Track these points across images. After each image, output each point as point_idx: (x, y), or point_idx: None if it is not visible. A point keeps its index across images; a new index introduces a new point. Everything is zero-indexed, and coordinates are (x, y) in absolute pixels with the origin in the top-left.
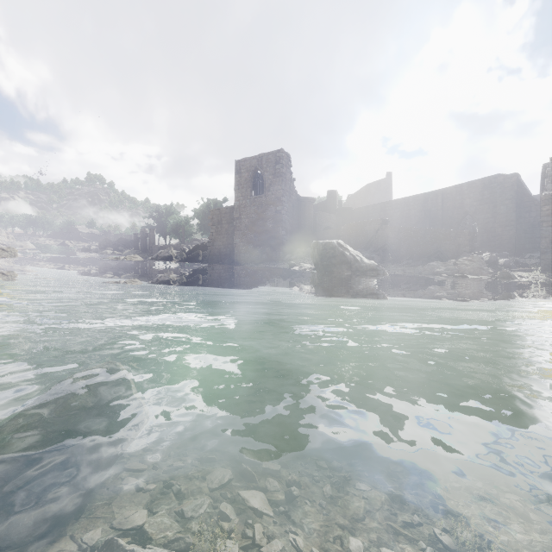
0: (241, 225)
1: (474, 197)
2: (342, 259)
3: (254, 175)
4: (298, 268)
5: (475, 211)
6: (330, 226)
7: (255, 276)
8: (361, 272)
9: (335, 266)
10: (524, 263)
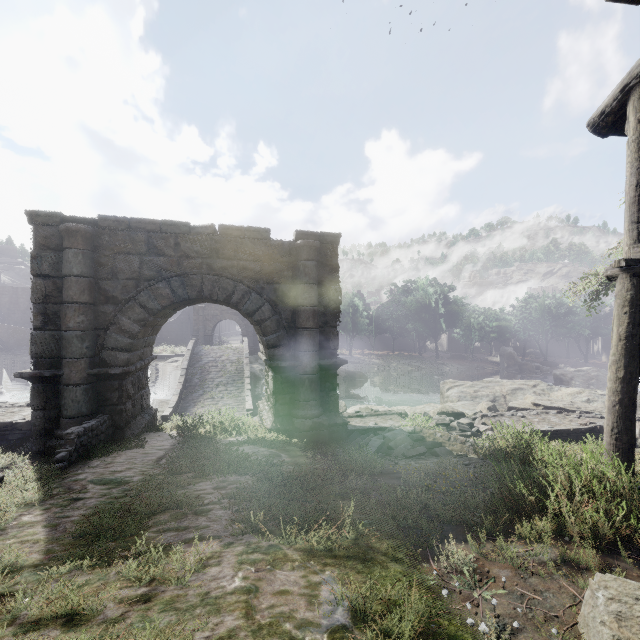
0: None
1: None
2: None
3: None
4: None
5: None
6: None
7: None
8: None
9: None
10: None
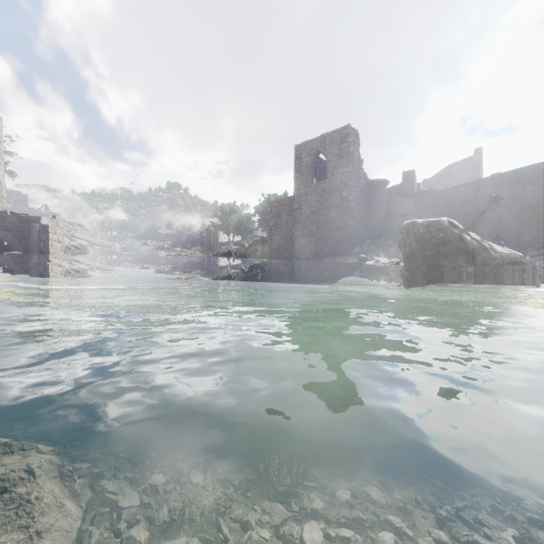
0: (302, 216)
1: None
2: (459, 246)
3: (315, 159)
4: (374, 263)
5: None
6: (407, 213)
7: (317, 272)
8: (493, 266)
9: (445, 257)
10: None
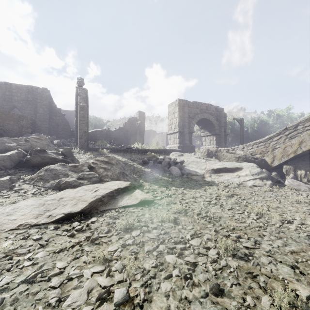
0: None
1: (21, 97)
2: None
3: None
4: None
5: (22, 107)
6: None
7: None
8: None
9: None
10: (68, 144)
